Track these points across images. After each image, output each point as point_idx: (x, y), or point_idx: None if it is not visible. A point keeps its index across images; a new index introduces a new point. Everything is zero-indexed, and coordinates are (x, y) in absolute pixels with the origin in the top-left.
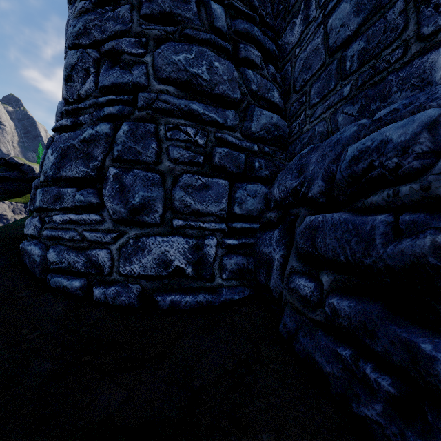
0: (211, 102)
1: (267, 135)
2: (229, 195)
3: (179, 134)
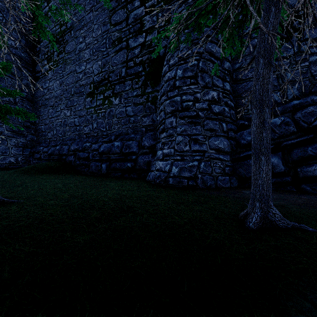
0: (18, 134)
1: (31, 139)
2: (22, 150)
3: (12, 140)
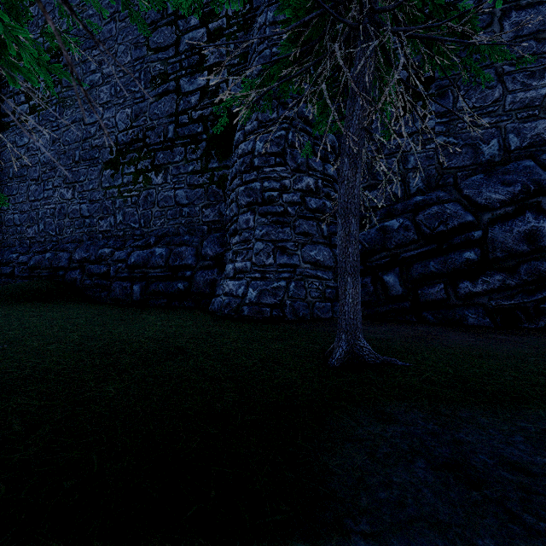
0: None
1: None
2: None
3: None
